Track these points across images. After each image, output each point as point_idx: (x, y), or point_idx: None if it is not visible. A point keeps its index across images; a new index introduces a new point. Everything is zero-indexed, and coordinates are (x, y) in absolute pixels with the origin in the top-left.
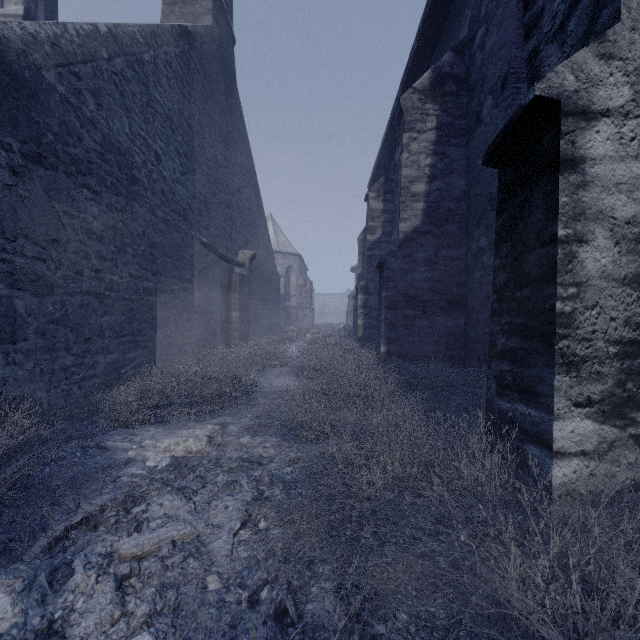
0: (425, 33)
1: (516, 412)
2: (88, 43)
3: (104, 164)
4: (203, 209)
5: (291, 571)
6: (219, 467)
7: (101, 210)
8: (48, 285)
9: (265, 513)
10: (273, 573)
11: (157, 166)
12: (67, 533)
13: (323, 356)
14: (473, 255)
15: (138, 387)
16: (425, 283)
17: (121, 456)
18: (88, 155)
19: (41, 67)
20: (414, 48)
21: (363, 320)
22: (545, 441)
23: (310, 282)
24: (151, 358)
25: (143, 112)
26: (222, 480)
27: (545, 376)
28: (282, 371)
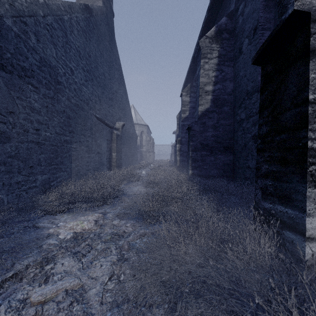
0: (211, 9)
1: (276, 210)
2: (32, 6)
3: (41, 72)
4: (97, 100)
5: (137, 315)
6: (100, 239)
7: (39, 97)
8: (7, 137)
9: (123, 271)
10: (126, 315)
11: (71, 76)
12: (2, 284)
13: (159, 176)
14: (237, 123)
15: (58, 193)
16: (212, 138)
17: (45, 232)
18: (31, 67)
19: (3, 16)
20: (206, 17)
21: (179, 157)
22: (299, 230)
23: (152, 139)
24: (68, 177)
25: (64, 47)
26: (100, 247)
27: (299, 188)
28: (137, 183)
